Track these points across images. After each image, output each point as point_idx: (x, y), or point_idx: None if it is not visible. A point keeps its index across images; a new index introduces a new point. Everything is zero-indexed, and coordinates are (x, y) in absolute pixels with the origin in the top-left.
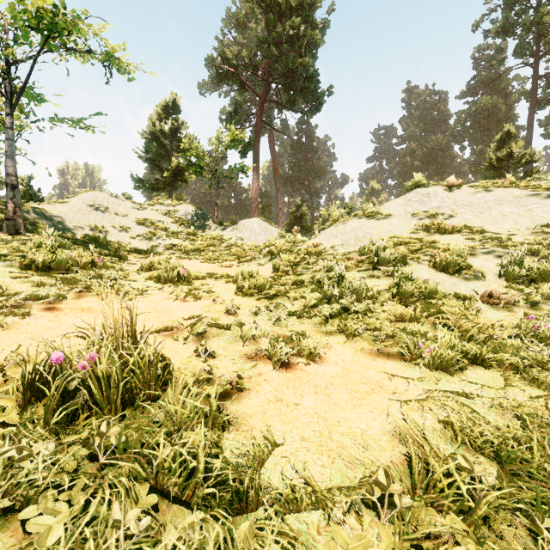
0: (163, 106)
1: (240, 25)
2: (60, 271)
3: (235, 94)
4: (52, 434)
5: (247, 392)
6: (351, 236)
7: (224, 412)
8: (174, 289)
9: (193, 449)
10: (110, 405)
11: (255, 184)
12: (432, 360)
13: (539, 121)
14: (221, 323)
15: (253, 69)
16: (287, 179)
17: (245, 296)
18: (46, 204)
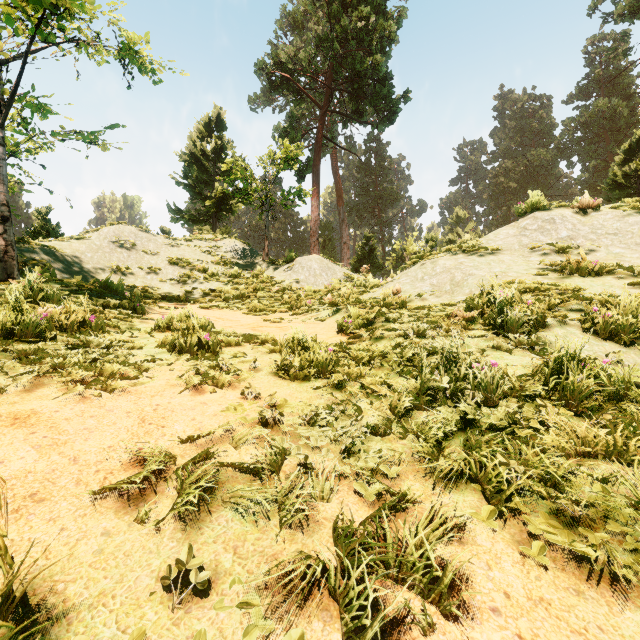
0: (205, 123)
1: (297, 25)
2: (25, 339)
3: (292, 107)
4: None
5: None
6: (445, 279)
7: None
8: (190, 364)
9: None
10: None
11: (315, 213)
12: None
13: None
14: (240, 464)
15: (313, 74)
16: (353, 207)
17: (294, 380)
18: (59, 241)
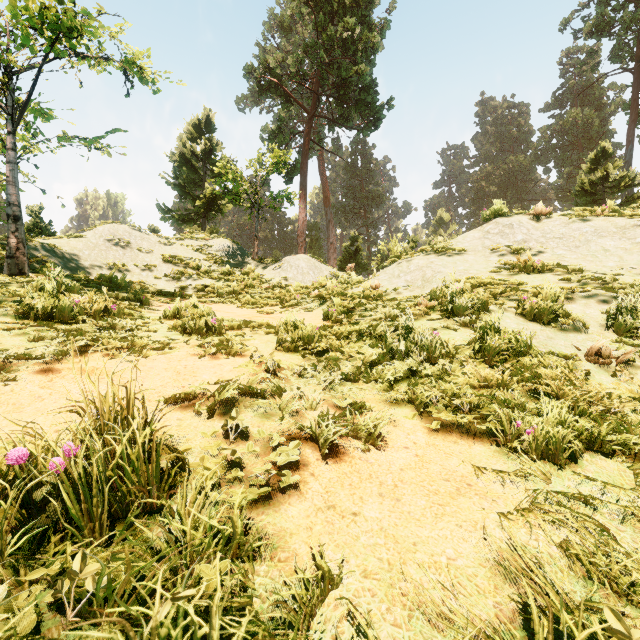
0: (195, 124)
1: (284, 28)
2: (64, 321)
3: (279, 109)
4: (7, 568)
5: (287, 494)
6: (418, 276)
7: (254, 528)
8: (201, 342)
9: (204, 603)
10: (93, 522)
11: (302, 214)
12: (536, 446)
13: (639, 137)
14: (256, 390)
15: (300, 79)
16: (340, 208)
17: (288, 351)
18: (57, 239)
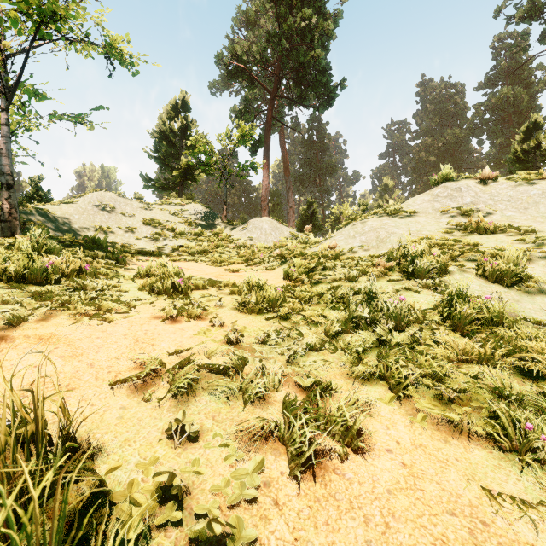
0: (173, 105)
1: (250, 22)
2: (36, 283)
3: (246, 92)
4: None
5: (241, 544)
6: (372, 237)
7: None
8: (167, 302)
9: None
10: None
11: (265, 182)
12: None
13: None
14: (214, 366)
15: (264, 64)
16: (298, 177)
17: (251, 313)
18: (51, 205)
